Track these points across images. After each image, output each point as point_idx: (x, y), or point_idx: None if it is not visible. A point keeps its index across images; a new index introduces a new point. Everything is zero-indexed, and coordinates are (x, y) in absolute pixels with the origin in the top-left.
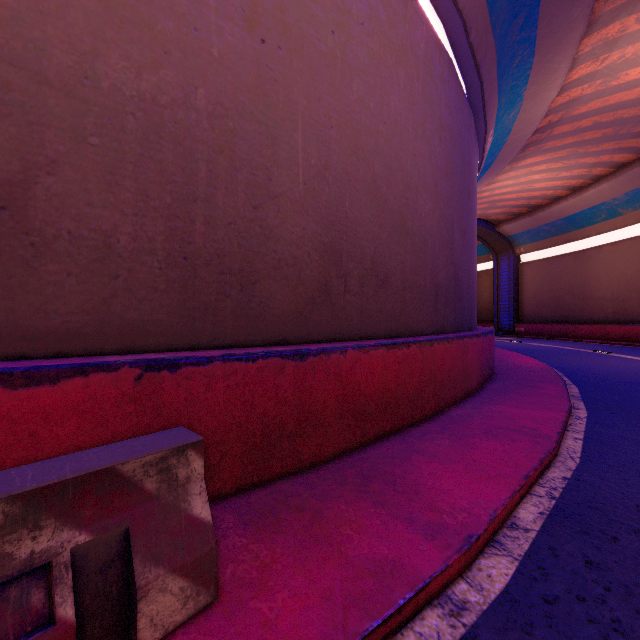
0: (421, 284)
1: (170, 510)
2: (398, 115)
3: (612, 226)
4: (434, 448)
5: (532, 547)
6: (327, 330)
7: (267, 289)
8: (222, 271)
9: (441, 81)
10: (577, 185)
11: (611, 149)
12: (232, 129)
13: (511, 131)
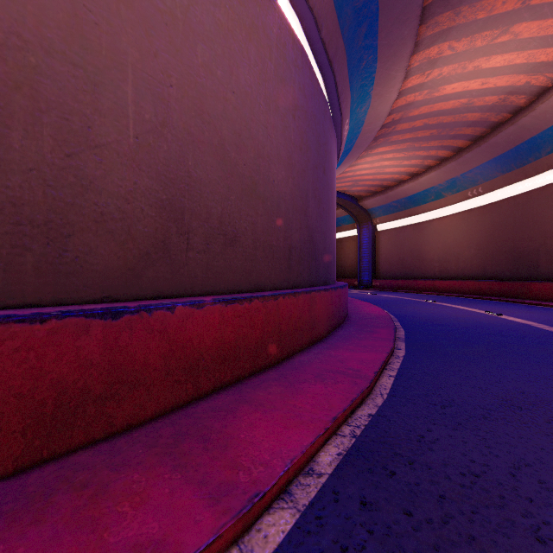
0: (274, 244)
1: None
2: (248, 87)
3: (438, 205)
4: (264, 396)
5: (319, 494)
6: (165, 286)
7: (85, 243)
8: (19, 221)
9: (295, 66)
10: (415, 172)
11: (436, 146)
12: (34, 65)
13: (364, 123)
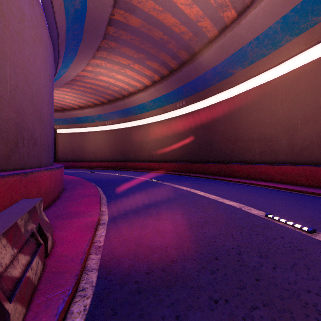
0: (45, 144)
1: (43, 219)
2: (39, 67)
3: (93, 125)
4: (70, 204)
5: (108, 212)
6: (17, 164)
7: None
8: None
9: (49, 54)
10: (82, 106)
11: (94, 98)
12: None
13: (62, 76)
